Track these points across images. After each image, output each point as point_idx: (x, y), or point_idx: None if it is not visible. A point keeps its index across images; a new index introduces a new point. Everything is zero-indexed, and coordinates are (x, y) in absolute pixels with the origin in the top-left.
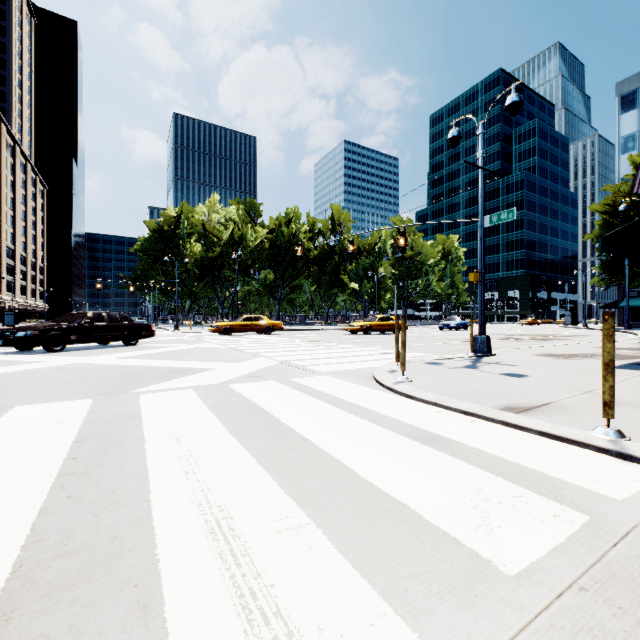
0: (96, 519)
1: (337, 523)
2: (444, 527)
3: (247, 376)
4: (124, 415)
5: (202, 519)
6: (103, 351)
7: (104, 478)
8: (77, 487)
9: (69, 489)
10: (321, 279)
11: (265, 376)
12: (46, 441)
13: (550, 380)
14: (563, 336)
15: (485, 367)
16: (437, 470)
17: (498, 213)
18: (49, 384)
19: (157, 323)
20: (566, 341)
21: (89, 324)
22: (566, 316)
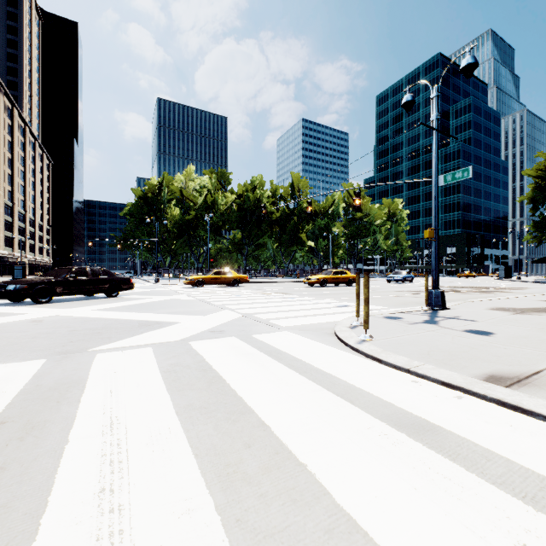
0: None
1: None
2: None
3: (210, 331)
4: (68, 382)
5: None
6: (85, 303)
7: None
8: None
9: None
10: (282, 238)
11: (227, 331)
12: None
13: (520, 339)
14: (503, 288)
15: (445, 322)
16: (444, 493)
17: (452, 172)
18: (15, 339)
19: (142, 276)
20: (509, 293)
21: (74, 278)
22: (500, 270)
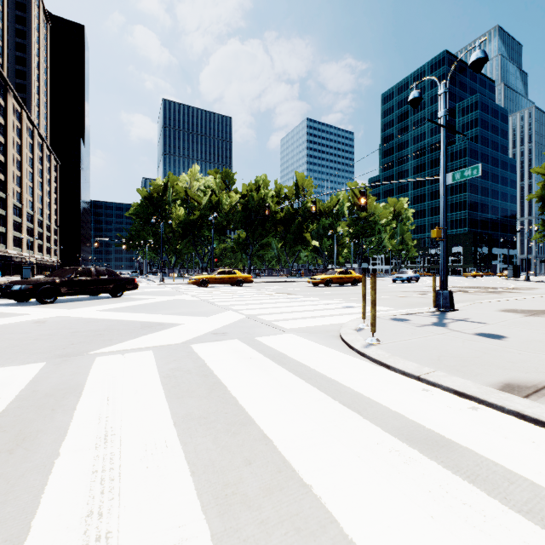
0: None
1: None
2: None
3: (212, 333)
4: (65, 388)
5: None
6: (89, 303)
7: None
8: None
9: None
10: (286, 237)
11: (230, 333)
12: None
13: (535, 343)
14: (512, 289)
15: (454, 325)
16: (465, 523)
17: (461, 170)
18: (17, 341)
19: (147, 275)
20: (518, 294)
21: (78, 278)
22: (508, 269)
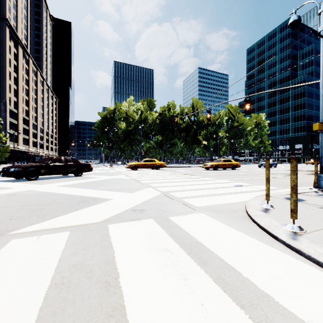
0: None
1: None
2: None
3: (132, 210)
4: None
5: None
6: (58, 180)
7: None
8: None
9: None
10: (187, 139)
11: (147, 210)
12: None
13: None
14: None
15: None
16: None
17: None
18: None
19: (104, 163)
20: None
21: (53, 164)
22: None
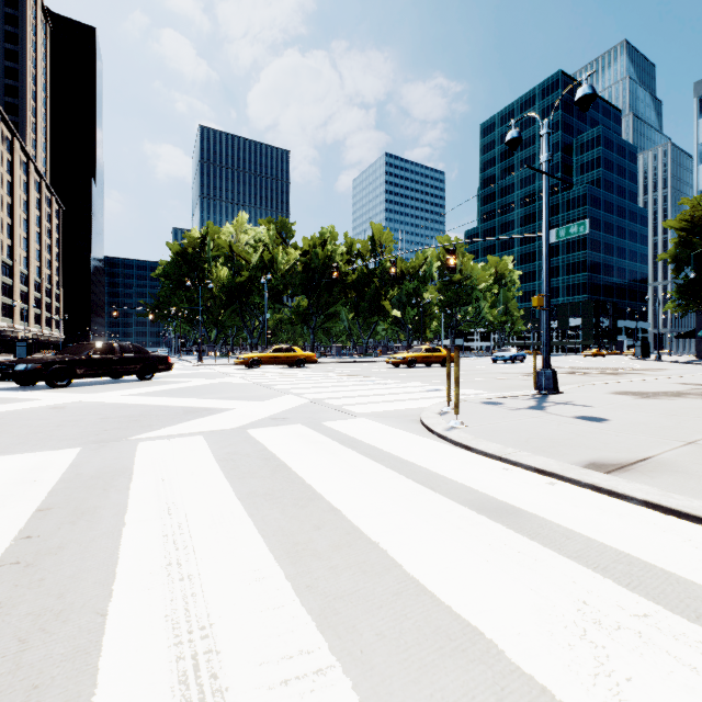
0: (20, 649)
1: (375, 664)
2: (541, 678)
3: (271, 418)
4: (112, 471)
5: (173, 654)
6: (113, 387)
7: (56, 571)
8: (14, 587)
9: (1, 590)
10: (360, 306)
11: (292, 418)
12: (1, 510)
13: (638, 426)
14: (636, 370)
15: (554, 408)
16: (516, 564)
17: (566, 226)
18: (37, 428)
19: (180, 354)
20: (641, 376)
21: (98, 356)
22: (636, 347)
